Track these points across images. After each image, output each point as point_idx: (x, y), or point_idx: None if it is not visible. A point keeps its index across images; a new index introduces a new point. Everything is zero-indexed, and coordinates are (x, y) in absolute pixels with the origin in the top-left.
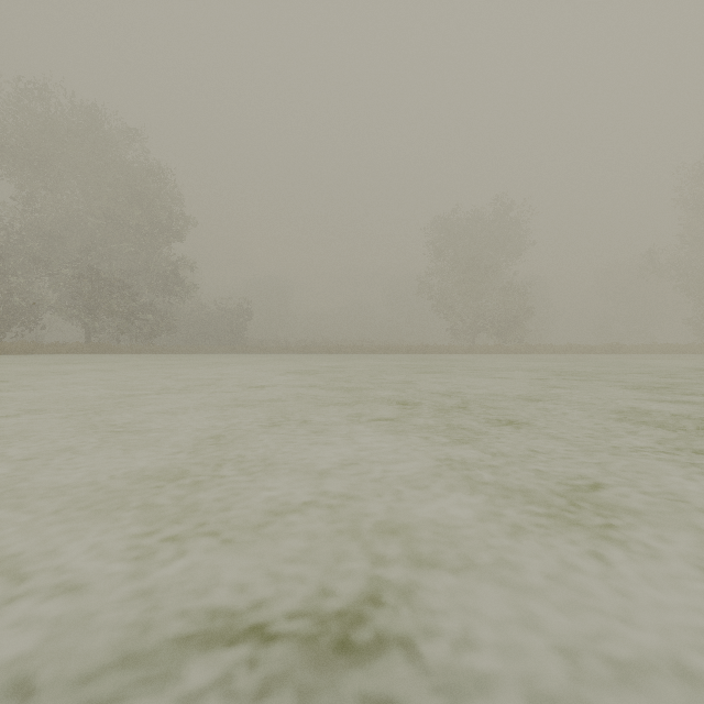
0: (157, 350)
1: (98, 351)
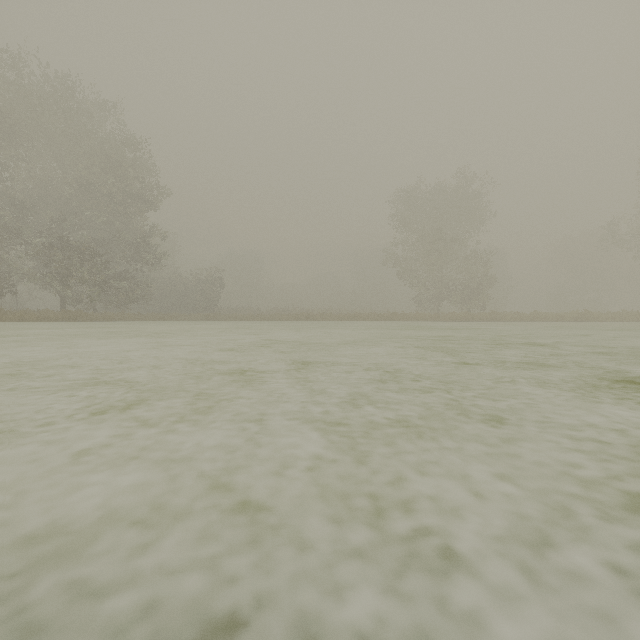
0: (131, 317)
1: (68, 318)
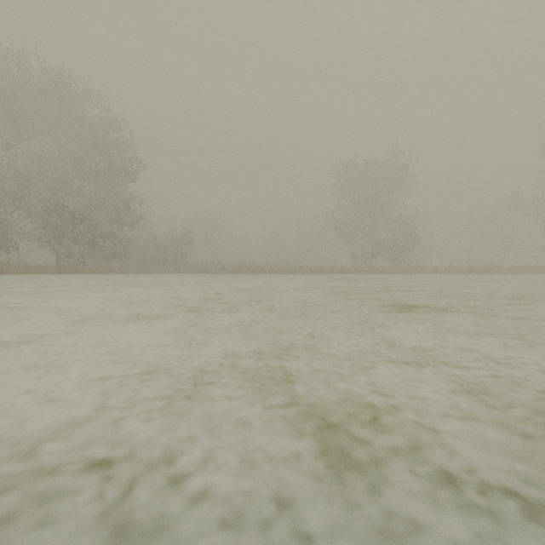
0: (114, 270)
1: (63, 271)
